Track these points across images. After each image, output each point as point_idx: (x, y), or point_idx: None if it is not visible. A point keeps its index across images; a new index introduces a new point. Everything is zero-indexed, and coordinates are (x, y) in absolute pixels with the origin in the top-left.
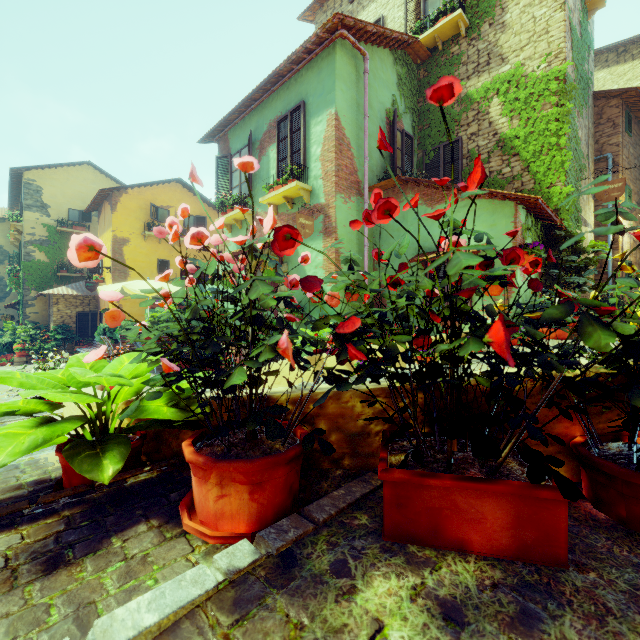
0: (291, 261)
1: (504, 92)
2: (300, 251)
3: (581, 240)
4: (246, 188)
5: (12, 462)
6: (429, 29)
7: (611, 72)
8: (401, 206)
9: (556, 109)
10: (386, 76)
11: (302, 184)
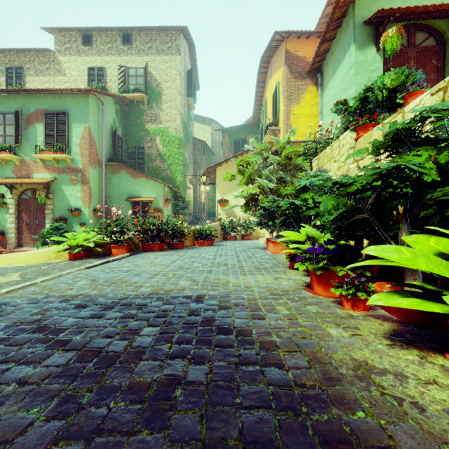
0: (57, 193)
1: (161, 135)
2: (64, 189)
3: (185, 197)
4: (12, 140)
5: (39, 263)
6: (131, 94)
7: (201, 126)
8: (120, 175)
9: (178, 150)
10: (111, 109)
11: (68, 156)
